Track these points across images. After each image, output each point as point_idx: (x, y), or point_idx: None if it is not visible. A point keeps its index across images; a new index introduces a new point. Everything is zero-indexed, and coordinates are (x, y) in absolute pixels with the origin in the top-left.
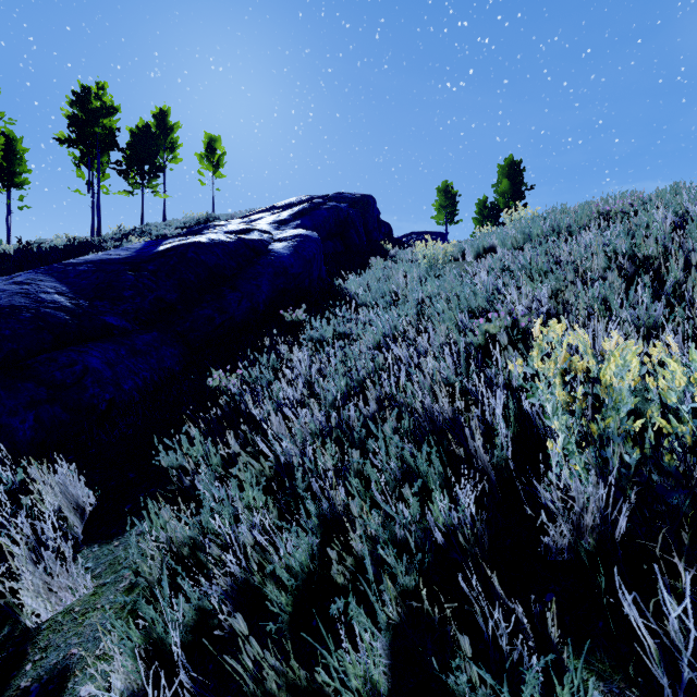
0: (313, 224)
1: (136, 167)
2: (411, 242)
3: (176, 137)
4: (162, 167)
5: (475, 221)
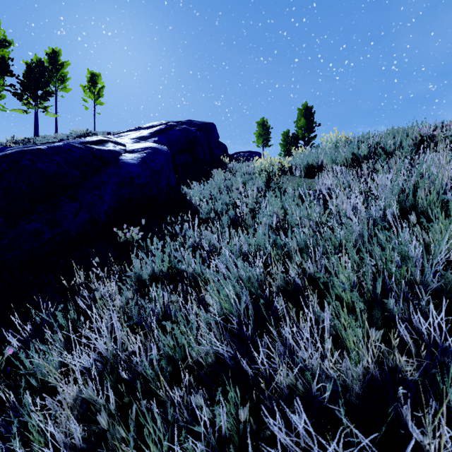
0: (167, 141)
1: (29, 91)
2: (239, 158)
3: (66, 72)
4: (52, 92)
5: (281, 145)
